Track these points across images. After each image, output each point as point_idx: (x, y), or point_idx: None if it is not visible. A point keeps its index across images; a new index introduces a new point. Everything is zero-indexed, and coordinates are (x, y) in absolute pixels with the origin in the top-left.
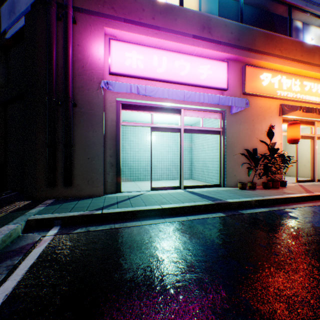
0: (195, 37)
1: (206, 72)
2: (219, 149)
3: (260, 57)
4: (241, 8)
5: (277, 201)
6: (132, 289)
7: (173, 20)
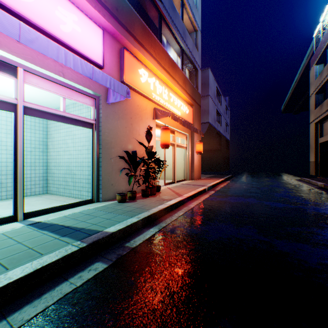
0: None
1: (71, 24)
2: (92, 149)
3: (139, 48)
4: None
5: (162, 212)
6: None
7: None
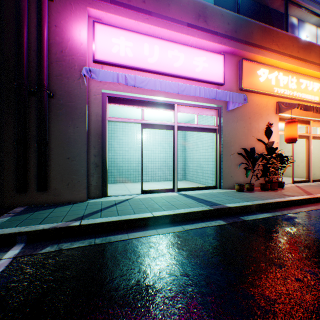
0: (190, 25)
1: (201, 65)
2: (215, 148)
3: (258, 51)
4: None
5: (279, 204)
6: None
7: (166, 5)
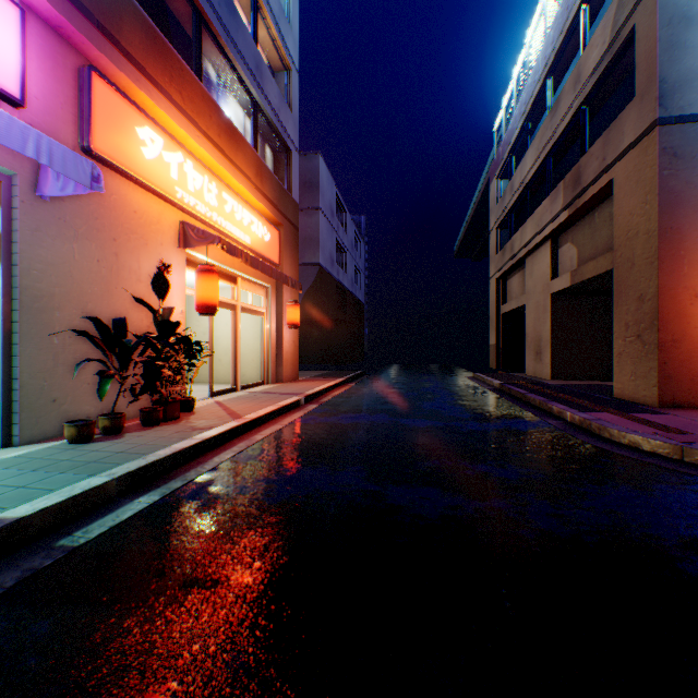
0: None
1: None
2: None
3: (139, 77)
4: None
5: (182, 457)
6: None
7: None
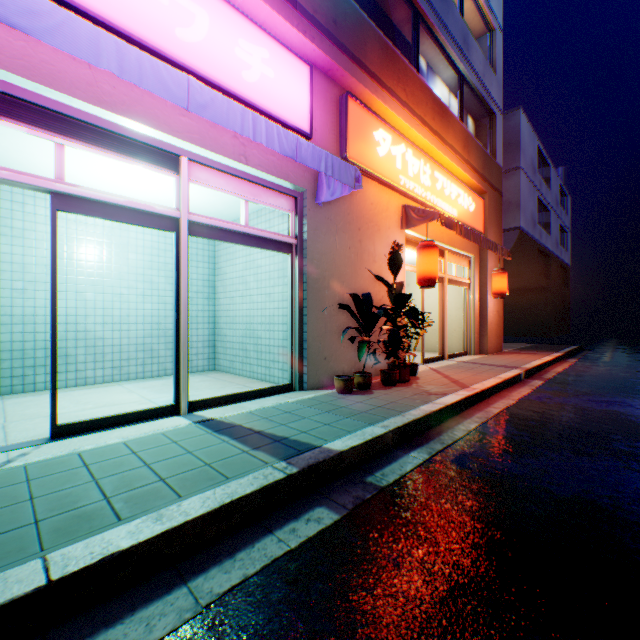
0: None
1: (258, 67)
2: (291, 292)
3: (375, 88)
4: None
5: (430, 420)
6: None
7: None
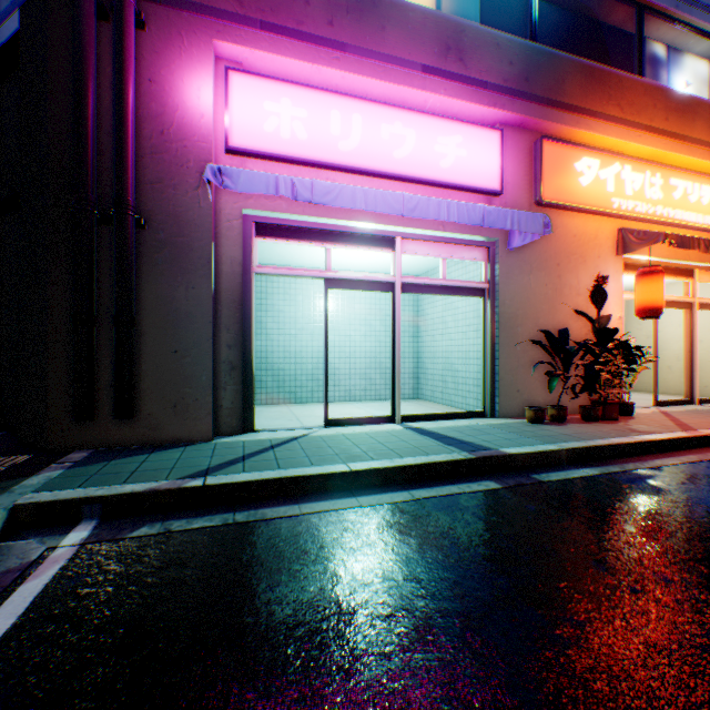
0: (427, 70)
1: (453, 153)
2: (483, 331)
3: (576, 120)
4: (532, 8)
5: (617, 450)
6: (270, 704)
7: (376, 30)
